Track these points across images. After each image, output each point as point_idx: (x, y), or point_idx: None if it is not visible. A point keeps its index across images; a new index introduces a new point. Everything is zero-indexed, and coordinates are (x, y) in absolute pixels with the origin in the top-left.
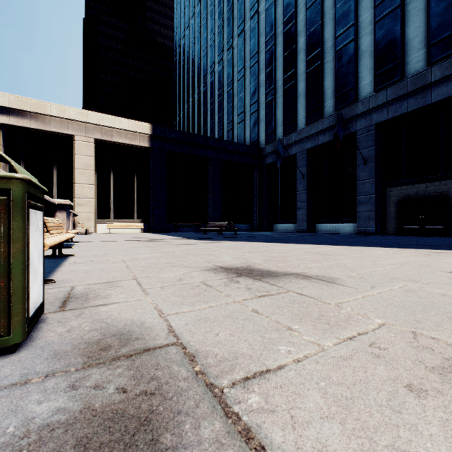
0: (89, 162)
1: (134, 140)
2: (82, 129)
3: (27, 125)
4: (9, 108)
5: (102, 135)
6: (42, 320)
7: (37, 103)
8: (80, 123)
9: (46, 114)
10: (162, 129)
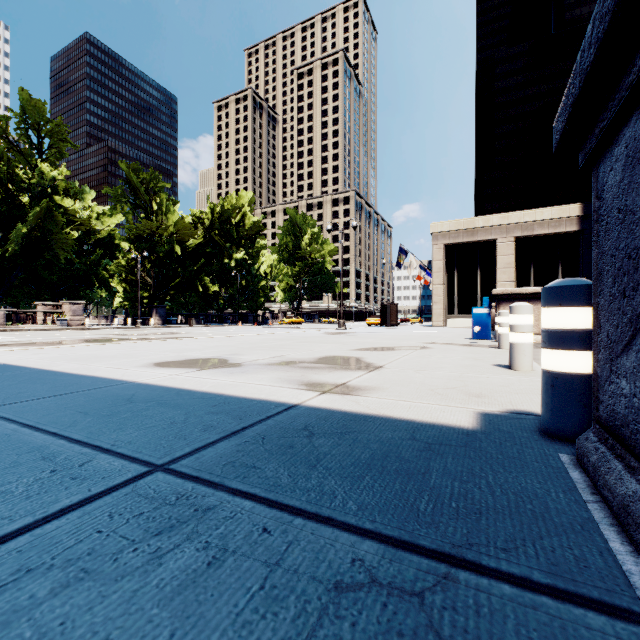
0: (509, 260)
1: (558, 227)
2: (503, 231)
3: (461, 240)
4: (449, 231)
5: (522, 231)
6: None
7: (467, 221)
8: (501, 226)
9: (474, 228)
10: None
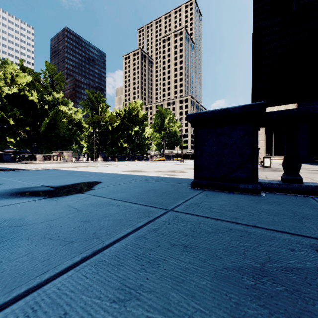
0: (262, 131)
1: None
2: None
3: None
4: None
5: None
6: (270, 167)
7: None
8: None
9: None
10: (304, 104)
